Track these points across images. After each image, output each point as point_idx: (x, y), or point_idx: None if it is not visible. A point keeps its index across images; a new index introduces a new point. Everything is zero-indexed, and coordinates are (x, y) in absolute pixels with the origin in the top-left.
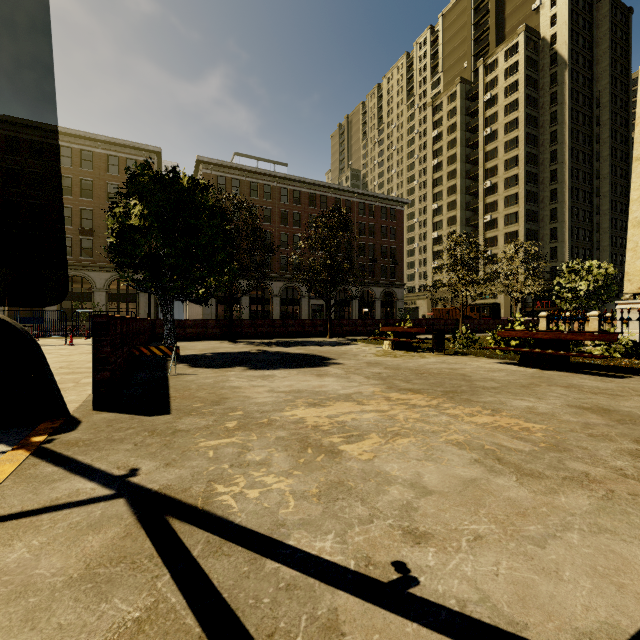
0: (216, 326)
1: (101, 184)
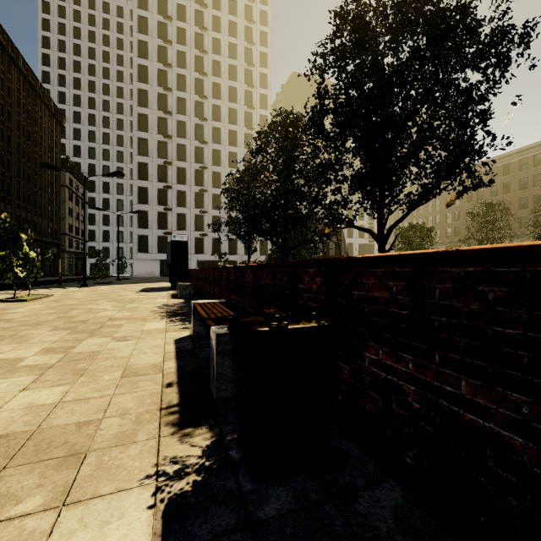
0: None
1: (515, 181)
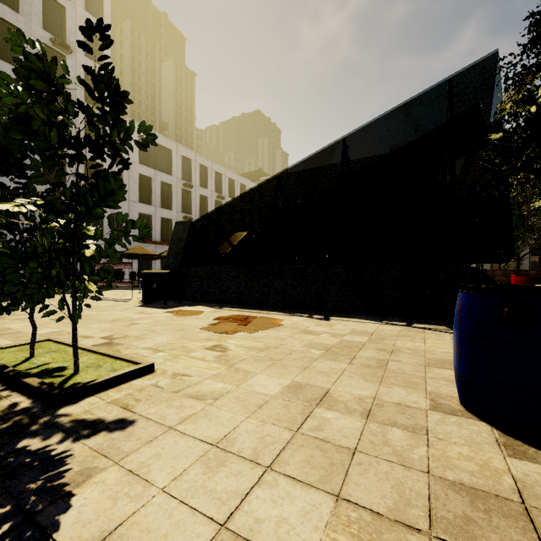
0: (502, 275)
1: None
